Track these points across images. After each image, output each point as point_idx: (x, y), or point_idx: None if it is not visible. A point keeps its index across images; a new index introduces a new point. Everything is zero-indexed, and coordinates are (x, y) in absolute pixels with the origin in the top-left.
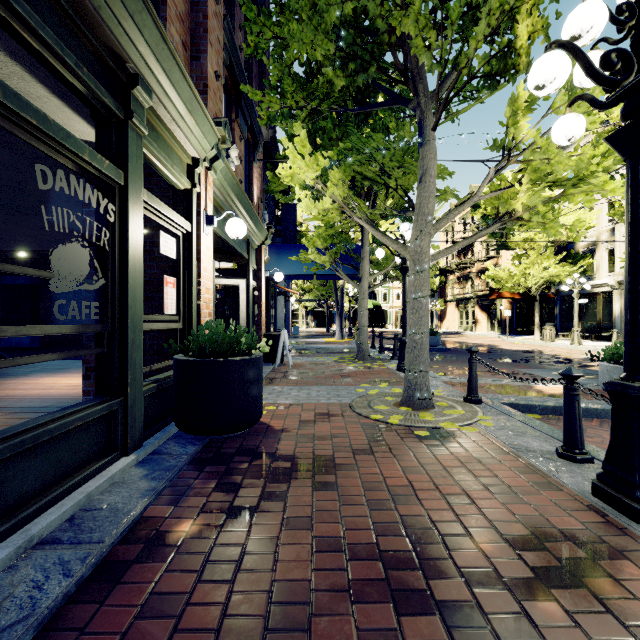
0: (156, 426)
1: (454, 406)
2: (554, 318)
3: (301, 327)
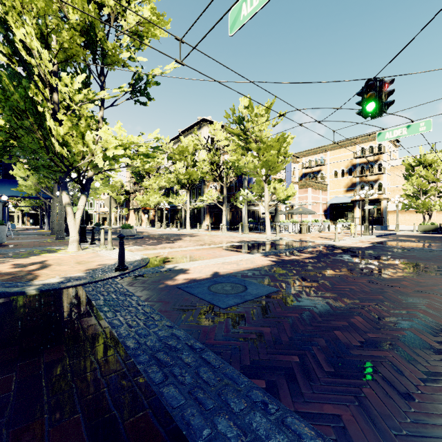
0: None
1: None
2: (168, 219)
3: (17, 225)
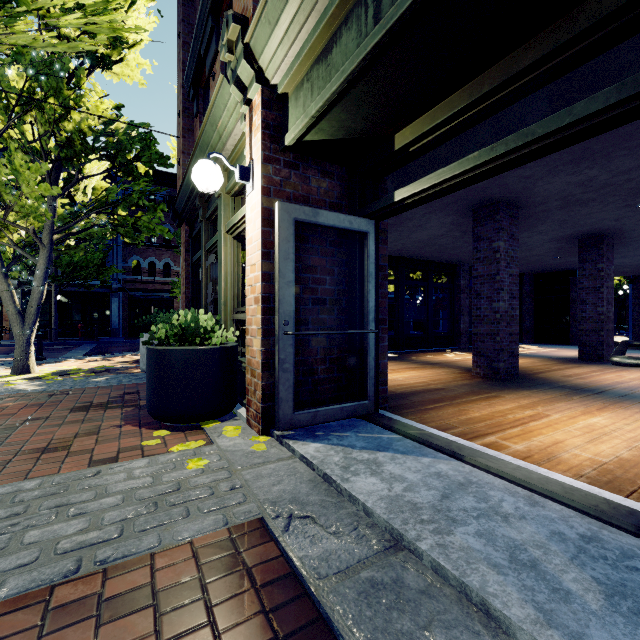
0: None
1: None
2: None
3: None
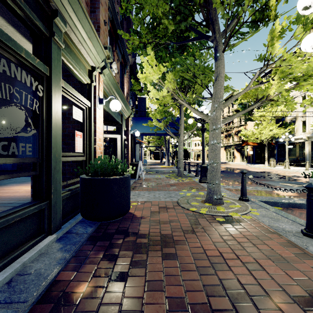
0: (70, 216)
1: (234, 202)
2: (274, 155)
3: (147, 160)
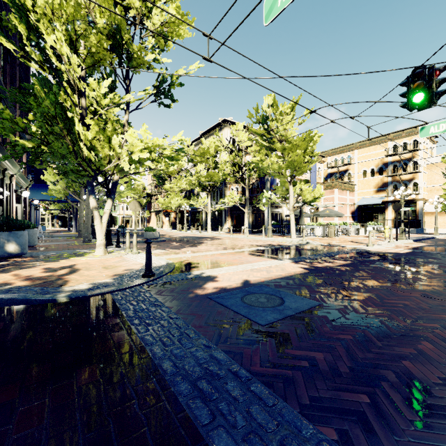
0: None
1: None
2: (189, 221)
3: (47, 227)
